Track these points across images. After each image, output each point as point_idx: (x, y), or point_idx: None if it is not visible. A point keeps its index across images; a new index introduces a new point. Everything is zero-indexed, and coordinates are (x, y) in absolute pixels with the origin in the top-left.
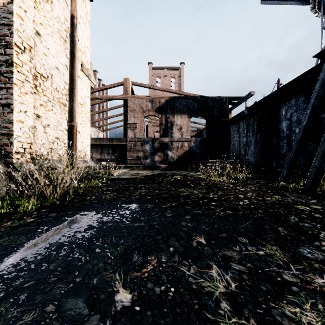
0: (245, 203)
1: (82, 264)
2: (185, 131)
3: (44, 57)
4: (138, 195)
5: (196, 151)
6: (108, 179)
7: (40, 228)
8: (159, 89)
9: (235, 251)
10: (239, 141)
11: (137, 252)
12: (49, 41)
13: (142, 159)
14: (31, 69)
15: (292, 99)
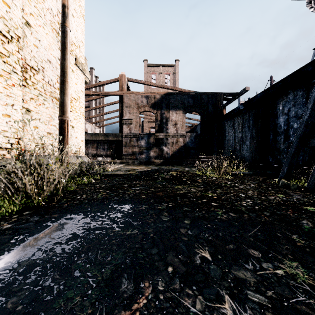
0: (248, 203)
1: (52, 298)
2: (180, 126)
3: (35, 49)
4: (132, 194)
5: (191, 146)
6: (103, 175)
7: (14, 237)
8: (154, 85)
9: (249, 271)
10: (234, 137)
11: (127, 275)
12: (40, 33)
13: (138, 155)
14: (19, 60)
15: (290, 93)
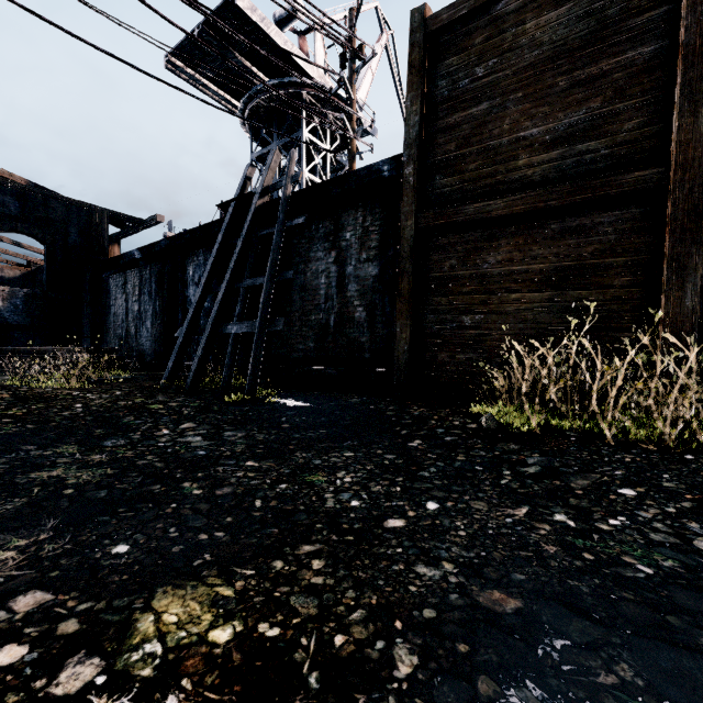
0: (74, 412)
1: None
2: None
3: None
4: None
5: (13, 321)
6: None
7: None
8: None
9: (6, 458)
10: (127, 310)
11: None
12: None
13: None
14: None
15: (201, 255)
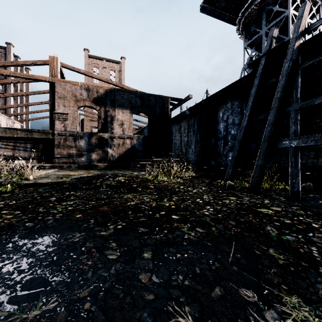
0: (210, 211)
1: None
2: (127, 127)
3: None
4: (60, 213)
5: (138, 149)
6: (19, 185)
7: None
8: (97, 78)
9: None
10: (181, 141)
11: None
12: None
13: (76, 157)
14: None
15: (228, 103)
